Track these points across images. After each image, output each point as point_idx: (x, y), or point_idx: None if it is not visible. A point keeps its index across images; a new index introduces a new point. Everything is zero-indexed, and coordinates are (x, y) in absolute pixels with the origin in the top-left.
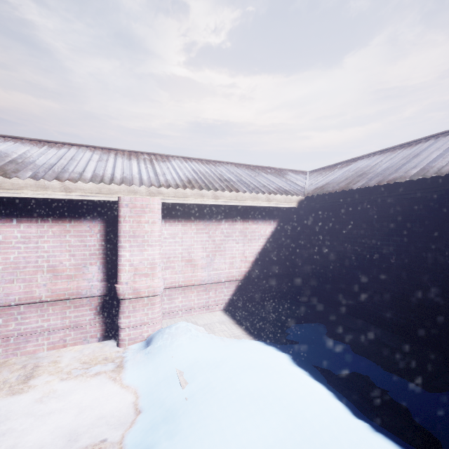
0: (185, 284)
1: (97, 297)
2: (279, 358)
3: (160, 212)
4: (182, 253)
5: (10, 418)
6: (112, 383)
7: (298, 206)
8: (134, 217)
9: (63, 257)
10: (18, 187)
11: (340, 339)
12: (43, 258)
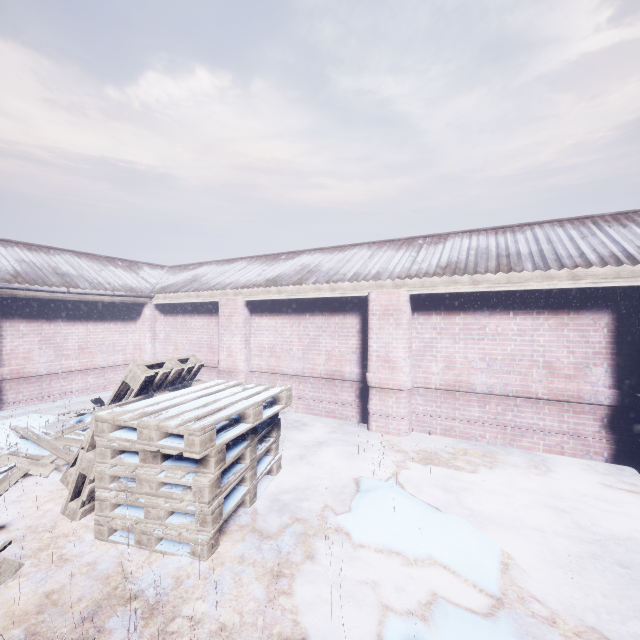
0: None
1: (602, 407)
2: None
3: None
4: None
5: (560, 499)
6: None
7: None
8: None
9: (560, 354)
10: (524, 280)
11: None
12: (538, 353)
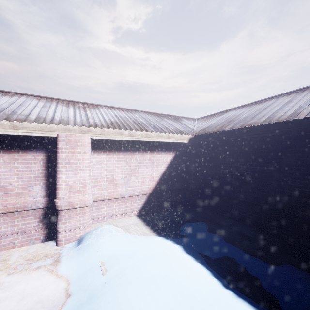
0: (109, 197)
1: (40, 209)
2: (174, 248)
3: (89, 145)
4: (107, 175)
5: None
6: (50, 274)
7: (189, 142)
8: (69, 148)
9: (12, 179)
10: None
11: (216, 233)
12: None
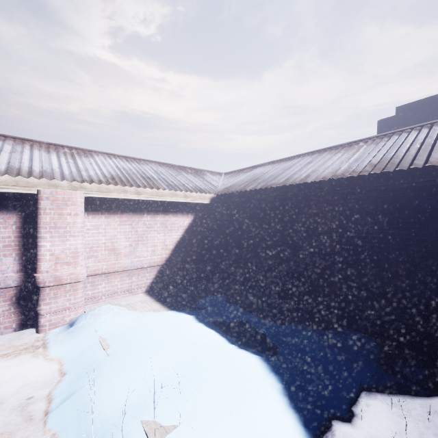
0: (109, 271)
1: (12, 288)
2: (186, 317)
3: (83, 205)
4: (106, 243)
5: None
6: (34, 360)
7: (211, 202)
8: (55, 209)
9: None
10: None
11: (236, 303)
12: None
